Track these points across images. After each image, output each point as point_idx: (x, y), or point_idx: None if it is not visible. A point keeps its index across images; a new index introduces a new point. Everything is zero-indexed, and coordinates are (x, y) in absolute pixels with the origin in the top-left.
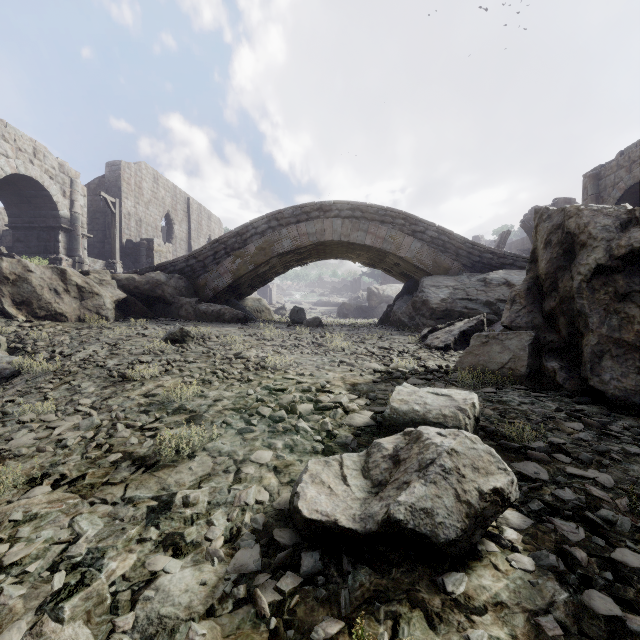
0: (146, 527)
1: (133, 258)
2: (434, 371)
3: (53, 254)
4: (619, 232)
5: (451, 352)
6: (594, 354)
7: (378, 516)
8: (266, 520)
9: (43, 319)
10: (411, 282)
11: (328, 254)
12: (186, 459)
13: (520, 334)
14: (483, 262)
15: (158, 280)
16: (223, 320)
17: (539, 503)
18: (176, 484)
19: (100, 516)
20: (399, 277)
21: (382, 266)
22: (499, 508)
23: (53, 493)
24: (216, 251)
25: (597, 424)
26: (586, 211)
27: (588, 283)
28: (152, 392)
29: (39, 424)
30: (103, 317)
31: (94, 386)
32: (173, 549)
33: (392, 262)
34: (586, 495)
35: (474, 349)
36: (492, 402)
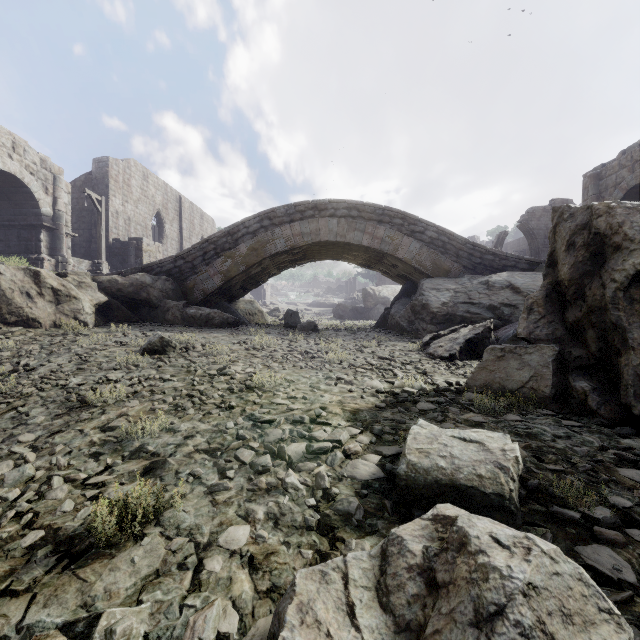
0: None
1: (121, 258)
2: (444, 390)
3: (34, 254)
4: None
5: (457, 362)
6: (637, 376)
7: None
8: None
9: (13, 325)
10: (409, 284)
11: (323, 255)
12: (130, 541)
13: (541, 348)
14: (484, 264)
15: (143, 282)
16: (212, 324)
17: None
18: (106, 594)
19: None
20: (397, 279)
21: (379, 267)
22: None
23: None
24: (205, 251)
25: None
26: (619, 209)
27: (625, 292)
28: (112, 424)
29: None
30: (81, 322)
31: (45, 414)
32: None
33: (390, 263)
34: None
35: (488, 364)
36: (521, 436)
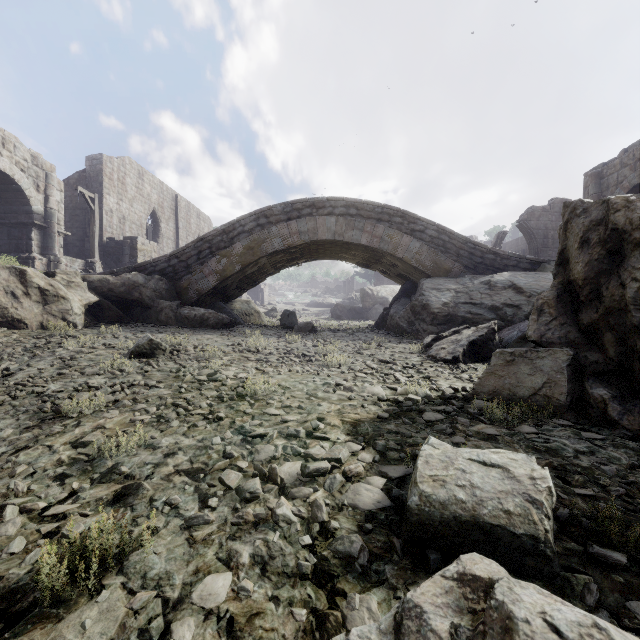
0: None
1: (115, 257)
2: (451, 398)
3: (25, 253)
4: None
5: (460, 365)
6: None
7: None
8: None
9: None
10: (409, 284)
11: (321, 254)
12: (84, 596)
13: (554, 352)
14: (485, 263)
15: (135, 282)
16: (207, 325)
17: None
18: None
19: None
20: (396, 279)
21: (378, 267)
22: None
23: None
24: (200, 250)
25: None
26: (639, 202)
27: None
28: (86, 438)
29: None
30: (69, 323)
31: (14, 426)
32: None
33: (389, 263)
34: None
35: (497, 369)
36: (539, 452)
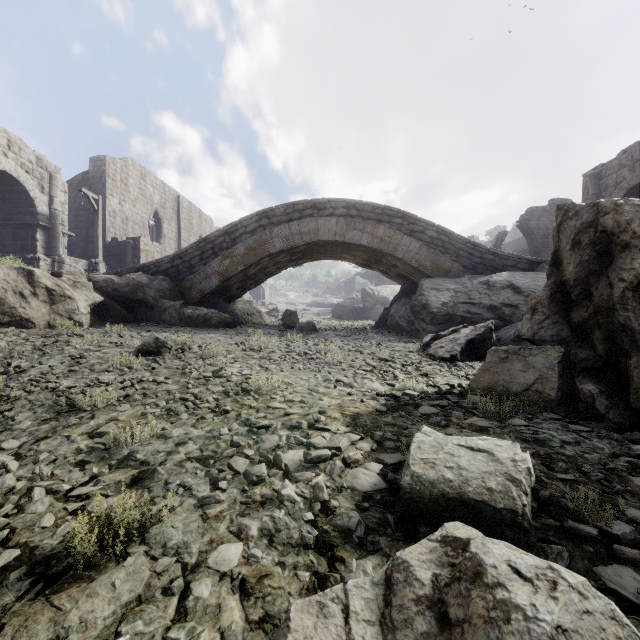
0: None
1: (118, 258)
2: (447, 393)
3: (30, 253)
4: None
5: (458, 363)
6: None
7: None
8: None
9: (6, 325)
10: (409, 284)
11: (322, 254)
12: (112, 562)
13: (546, 350)
14: (485, 263)
15: (139, 282)
16: (210, 325)
17: None
18: (81, 624)
19: None
20: (396, 279)
21: (378, 267)
22: None
23: None
24: (203, 251)
25: None
26: (627, 206)
27: (634, 292)
28: (101, 429)
29: None
30: (76, 323)
31: (32, 419)
32: None
33: (389, 263)
34: None
35: (491, 366)
36: (528, 442)
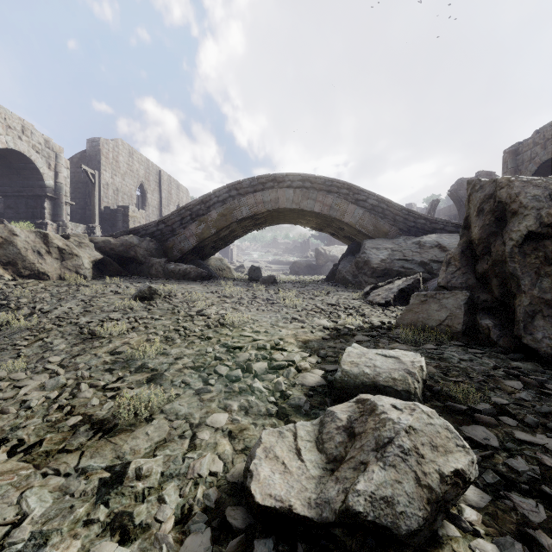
0: (96, 504)
1: (111, 223)
2: (378, 327)
3: (39, 219)
4: (548, 201)
5: (391, 308)
6: (527, 314)
7: (335, 504)
8: (219, 496)
9: (27, 278)
10: (354, 244)
11: (281, 220)
12: (144, 422)
13: (456, 294)
14: (417, 227)
15: (131, 243)
16: (189, 278)
17: (494, 475)
18: (131, 451)
19: (51, 490)
20: (343, 240)
21: (329, 230)
22: (460, 490)
23: (8, 462)
24: (183, 217)
25: (535, 383)
26: (517, 182)
27: (520, 248)
28: (118, 349)
29: (8, 383)
30: (81, 276)
31: (65, 343)
32: (121, 533)
33: (337, 227)
34: (538, 464)
35: (414, 307)
36: (434, 359)
